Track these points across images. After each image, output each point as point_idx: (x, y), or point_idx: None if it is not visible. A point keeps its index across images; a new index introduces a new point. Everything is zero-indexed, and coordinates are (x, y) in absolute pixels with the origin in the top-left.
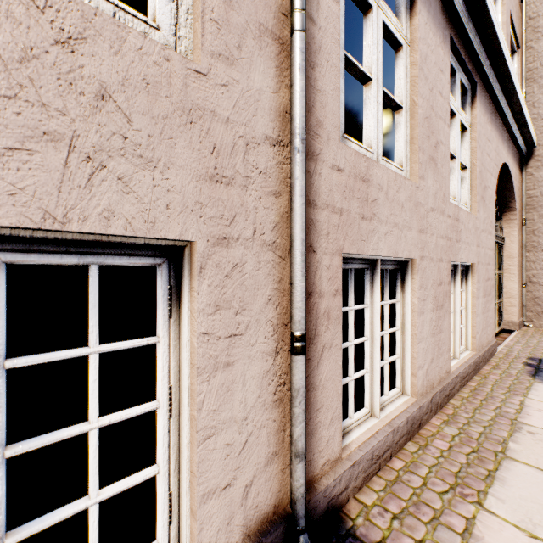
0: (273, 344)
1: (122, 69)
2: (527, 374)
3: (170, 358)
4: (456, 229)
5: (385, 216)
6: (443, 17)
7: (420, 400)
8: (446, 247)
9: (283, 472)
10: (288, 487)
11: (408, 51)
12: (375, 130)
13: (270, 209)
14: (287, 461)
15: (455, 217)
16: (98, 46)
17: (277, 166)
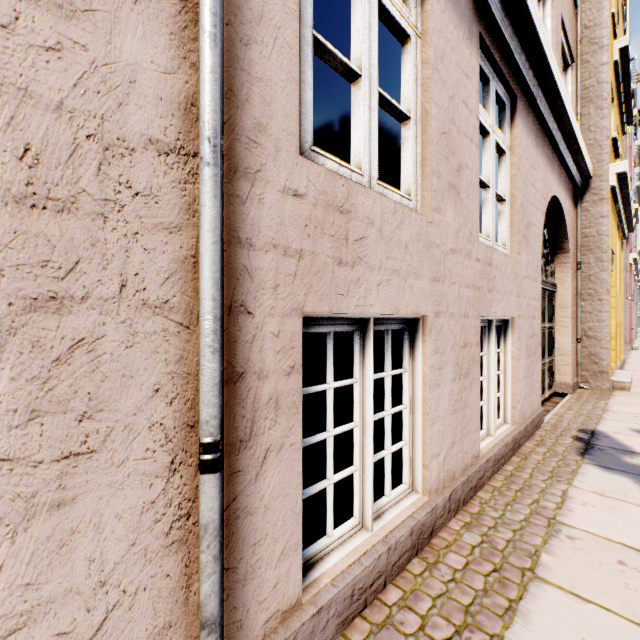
0: (165, 459)
1: None
2: (575, 452)
3: None
4: (489, 276)
5: (378, 261)
6: (469, 7)
7: (434, 500)
8: (474, 298)
9: None
10: None
11: (419, 45)
12: (366, 144)
13: (158, 252)
14: (194, 631)
15: (486, 261)
16: None
17: (172, 186)
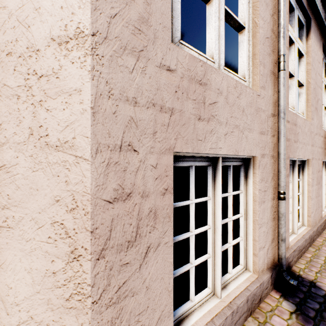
0: (273, 195)
1: (246, 100)
2: None
3: (244, 198)
4: (324, 142)
5: (301, 140)
6: (319, 34)
7: (312, 229)
8: (321, 152)
9: (275, 247)
10: (276, 254)
11: (305, 57)
12: (295, 99)
13: (272, 142)
14: (276, 243)
15: (324, 136)
16: (242, 95)
17: (273, 125)
